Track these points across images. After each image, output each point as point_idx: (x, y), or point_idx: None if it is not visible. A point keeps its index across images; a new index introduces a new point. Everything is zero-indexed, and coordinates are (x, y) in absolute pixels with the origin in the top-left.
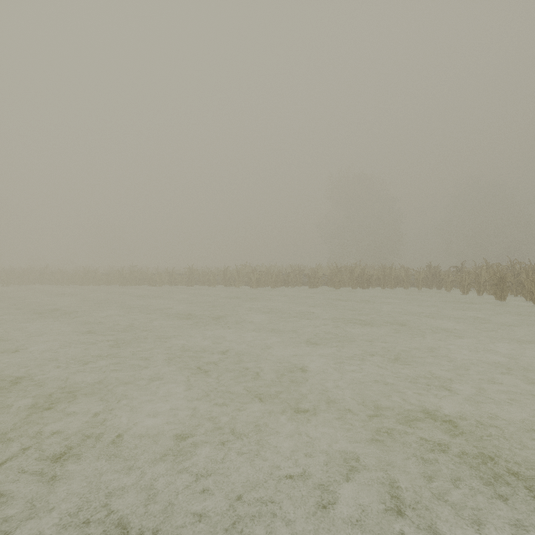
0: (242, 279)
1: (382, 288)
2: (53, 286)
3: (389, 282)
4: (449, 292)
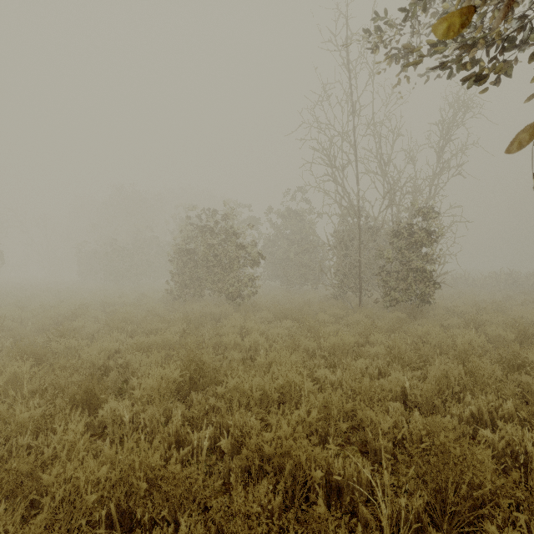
0: None
1: None
2: None
3: None
4: None
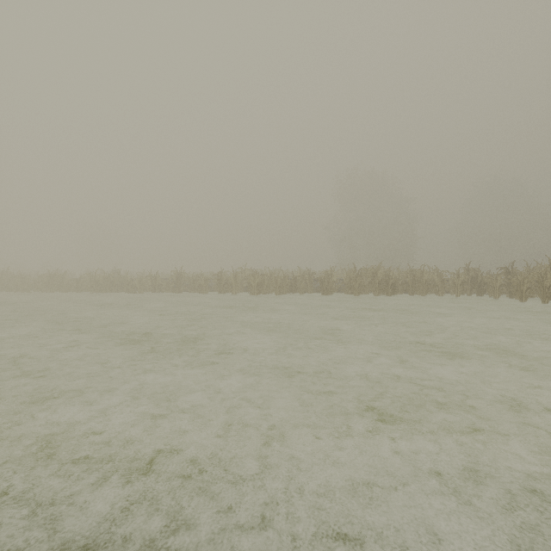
0: (241, 284)
1: (410, 295)
2: (11, 293)
3: (420, 287)
4: (497, 299)
